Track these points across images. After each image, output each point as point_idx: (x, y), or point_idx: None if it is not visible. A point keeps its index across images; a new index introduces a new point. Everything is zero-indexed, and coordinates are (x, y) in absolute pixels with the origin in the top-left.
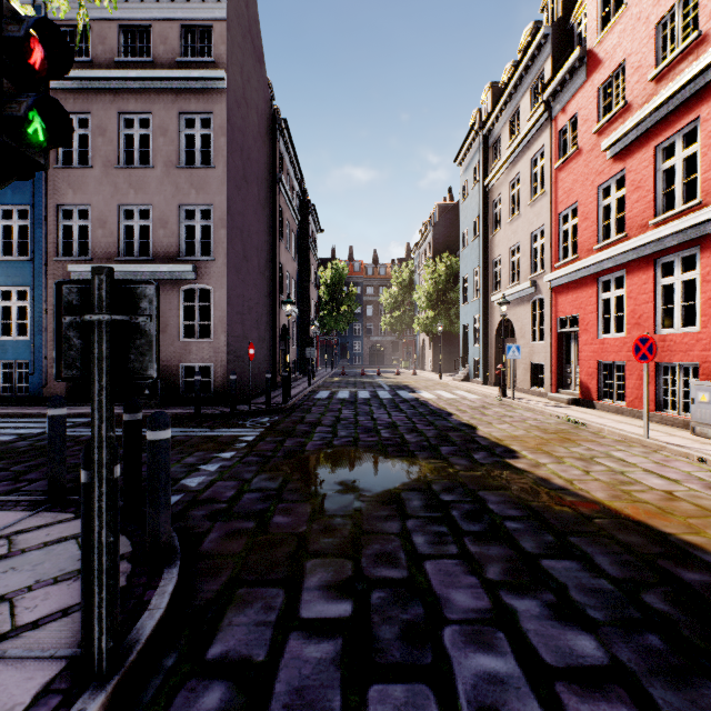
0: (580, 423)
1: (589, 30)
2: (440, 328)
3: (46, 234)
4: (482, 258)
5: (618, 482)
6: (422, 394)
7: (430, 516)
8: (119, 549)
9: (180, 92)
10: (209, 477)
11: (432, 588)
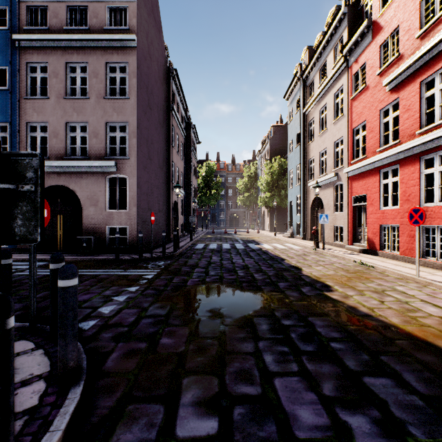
0: (370, 266)
1: (374, 8)
2: (275, 203)
3: (19, 142)
4: (302, 158)
5: (405, 310)
6: (264, 246)
7: (275, 337)
8: (13, 391)
9: (106, 49)
10: (118, 305)
11: (281, 404)
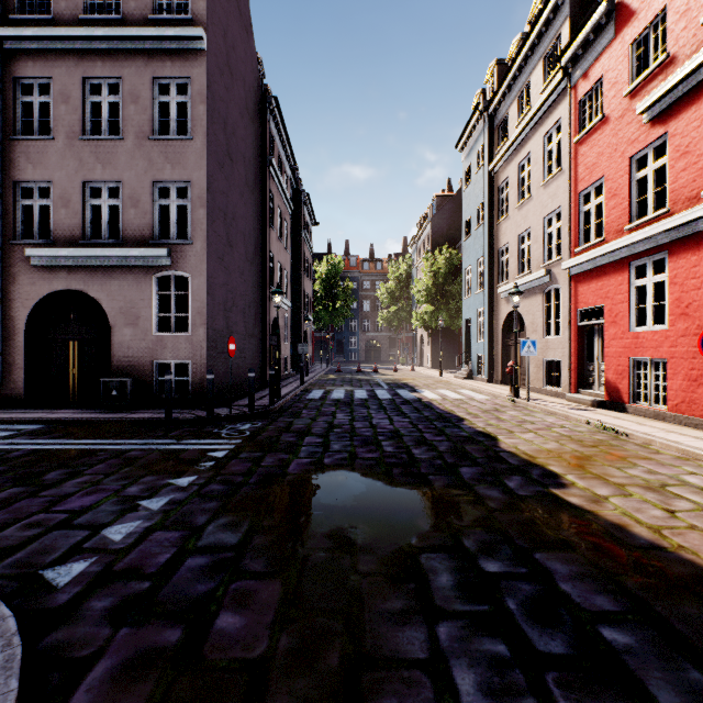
0: (619, 432)
1: None
2: (441, 322)
3: (1, 215)
4: (487, 247)
5: None
6: (424, 394)
7: (472, 611)
8: None
9: (153, 54)
10: (146, 522)
11: None
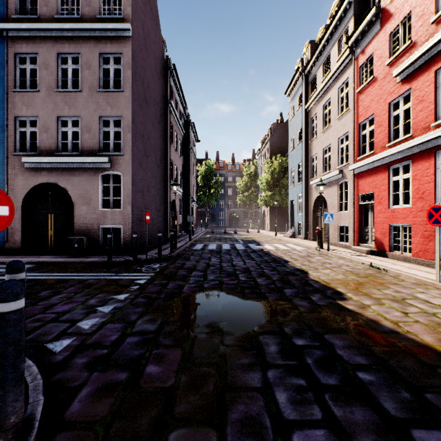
0: (381, 269)
1: None
2: (275, 202)
3: (7, 137)
4: (304, 156)
5: (436, 324)
6: (265, 246)
7: (287, 364)
8: None
9: (100, 39)
10: (102, 318)
11: None
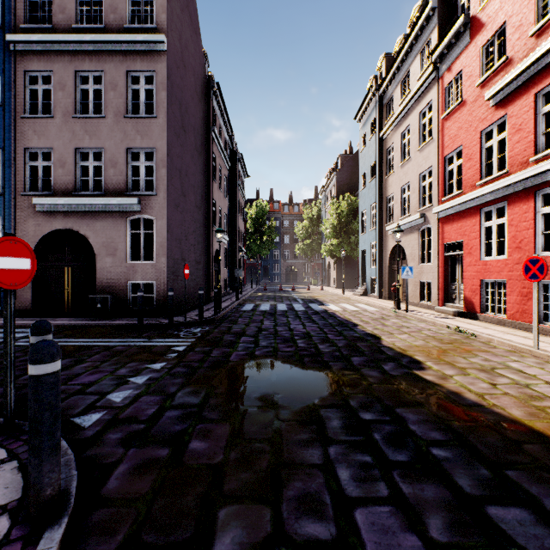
0: (470, 334)
1: None
2: (343, 253)
3: (14, 173)
4: (378, 195)
5: (528, 397)
6: (330, 307)
7: (352, 440)
8: None
9: (127, 54)
10: (135, 390)
11: None
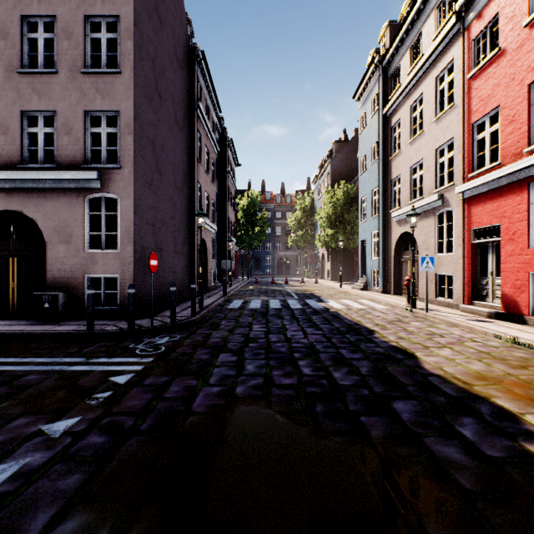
0: None
1: None
2: (340, 243)
3: None
4: (381, 178)
5: None
6: (330, 304)
7: None
8: None
9: None
10: None
11: None
